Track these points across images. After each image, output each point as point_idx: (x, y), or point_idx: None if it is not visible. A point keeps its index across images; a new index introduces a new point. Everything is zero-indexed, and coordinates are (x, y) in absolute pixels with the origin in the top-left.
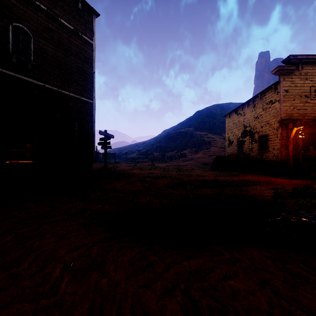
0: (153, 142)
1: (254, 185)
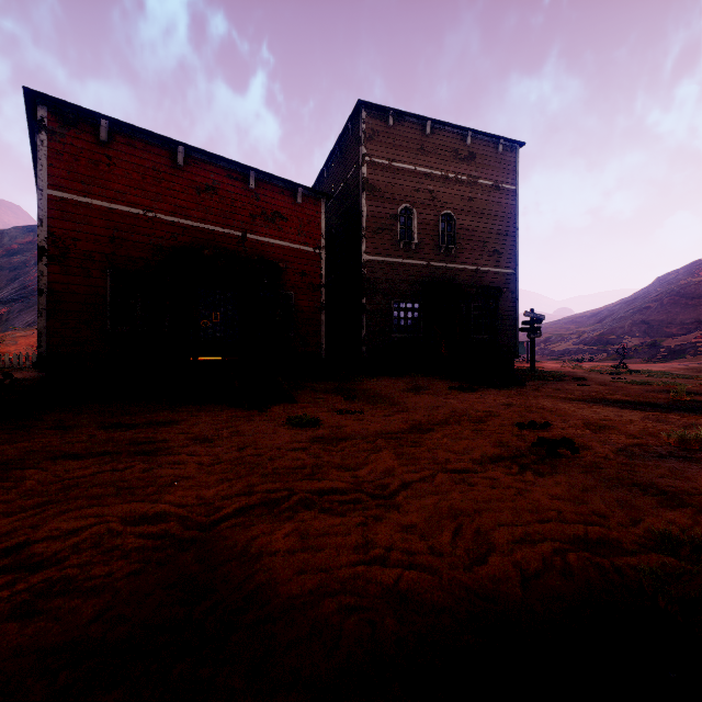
0: (623, 312)
1: None
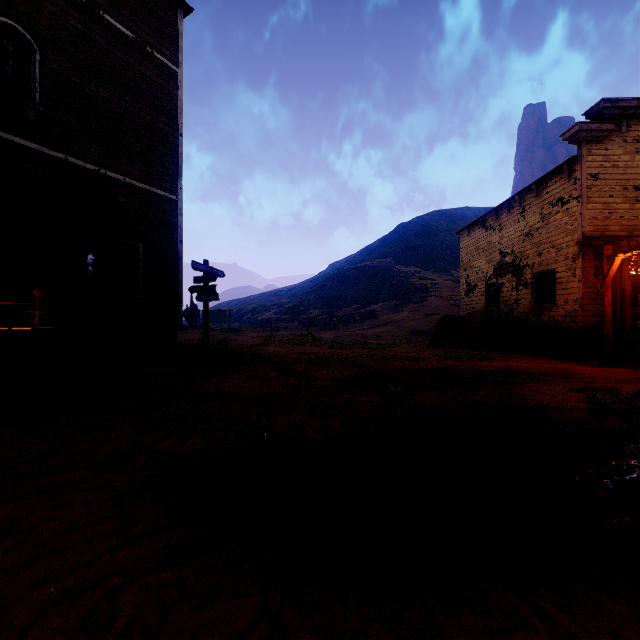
0: (310, 288)
1: (533, 382)
